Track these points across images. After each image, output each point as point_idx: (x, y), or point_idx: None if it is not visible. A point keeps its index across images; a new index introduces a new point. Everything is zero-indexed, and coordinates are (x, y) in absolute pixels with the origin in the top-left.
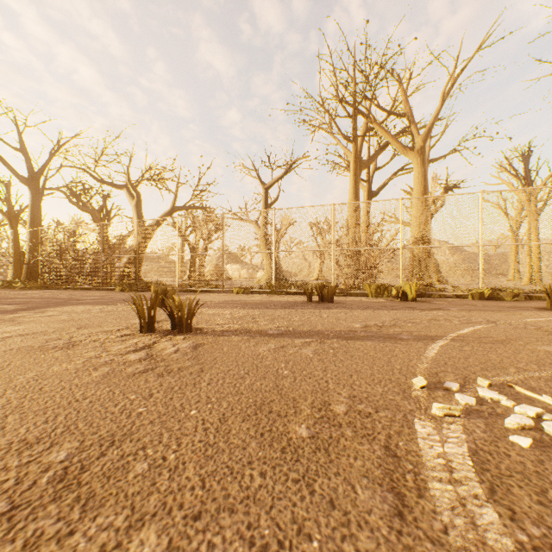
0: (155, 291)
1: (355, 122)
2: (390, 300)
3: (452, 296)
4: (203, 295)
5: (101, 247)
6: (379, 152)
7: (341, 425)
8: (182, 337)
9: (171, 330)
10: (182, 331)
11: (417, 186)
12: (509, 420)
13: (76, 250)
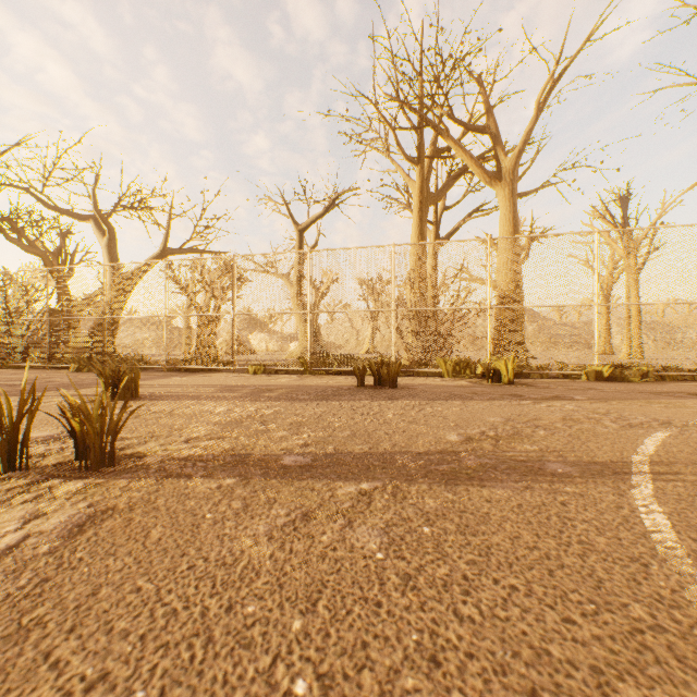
0: (100, 374)
1: (422, 136)
2: (477, 383)
3: (556, 375)
4: (202, 376)
5: (47, 304)
6: (451, 182)
7: None
8: (75, 487)
9: (71, 462)
10: (91, 466)
11: (504, 226)
12: None
13: (6, 309)
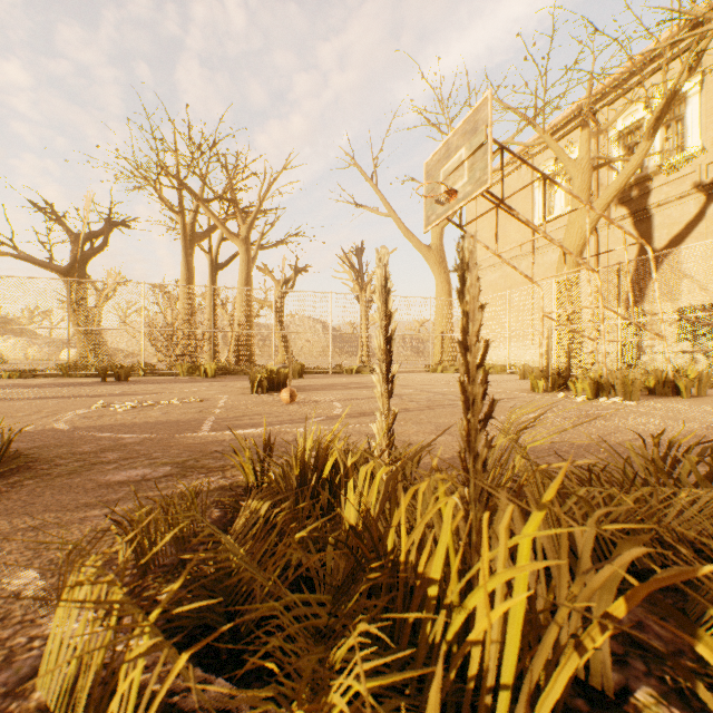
0: None
1: (182, 195)
2: (194, 378)
3: None
4: None
5: None
6: (216, 227)
7: (43, 413)
8: None
9: None
10: None
11: (241, 273)
12: (118, 405)
13: None
